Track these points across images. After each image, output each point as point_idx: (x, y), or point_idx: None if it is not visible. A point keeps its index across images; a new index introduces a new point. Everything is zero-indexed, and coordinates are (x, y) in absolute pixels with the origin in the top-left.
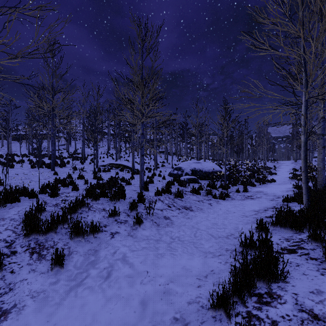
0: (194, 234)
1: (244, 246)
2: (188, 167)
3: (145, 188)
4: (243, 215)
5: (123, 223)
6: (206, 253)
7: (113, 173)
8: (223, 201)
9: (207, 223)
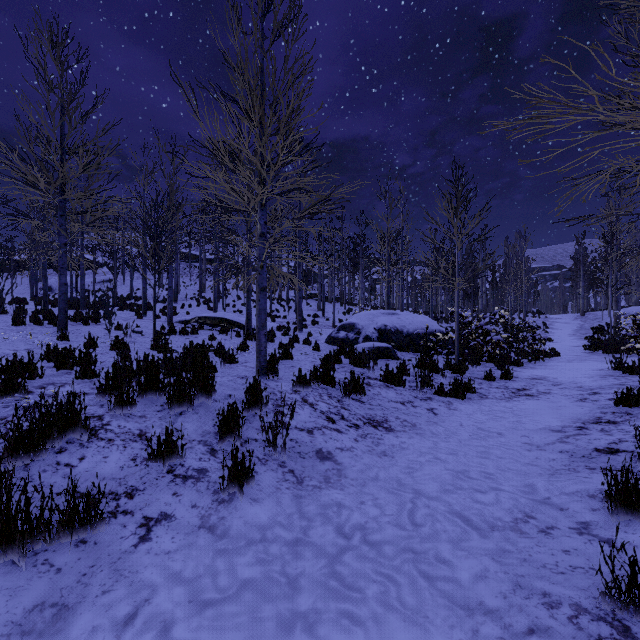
0: (409, 514)
1: (628, 598)
2: (371, 324)
3: (269, 372)
4: (529, 444)
5: (190, 480)
6: (470, 612)
7: (204, 337)
8: (461, 402)
9: (439, 470)
